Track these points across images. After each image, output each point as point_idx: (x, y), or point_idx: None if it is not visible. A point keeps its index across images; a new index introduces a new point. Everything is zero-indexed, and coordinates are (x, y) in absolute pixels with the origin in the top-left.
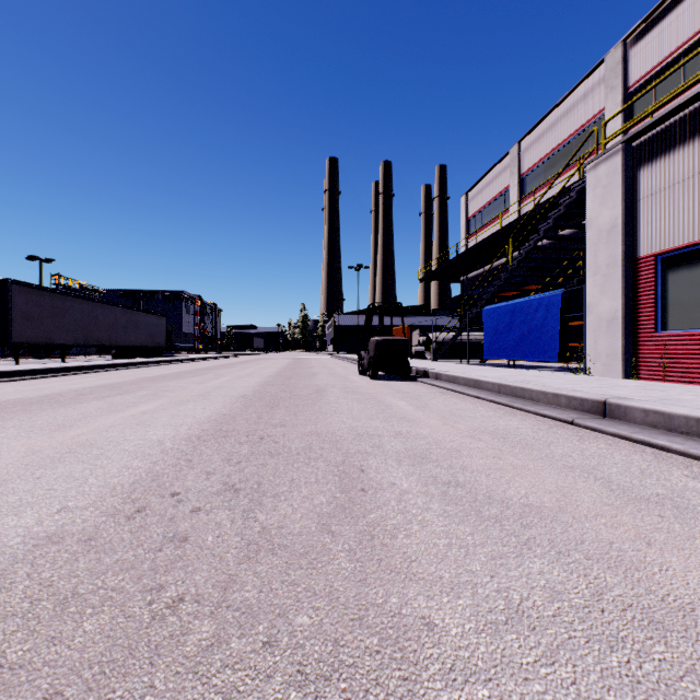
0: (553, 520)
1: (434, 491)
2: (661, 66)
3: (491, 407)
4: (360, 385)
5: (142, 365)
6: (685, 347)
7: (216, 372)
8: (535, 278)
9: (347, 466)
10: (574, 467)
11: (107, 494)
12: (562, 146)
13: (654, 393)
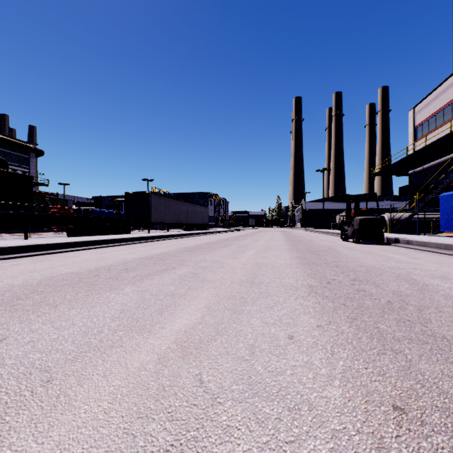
0: None
1: None
2: None
3: None
4: (352, 246)
5: (206, 234)
6: None
7: (250, 238)
8: None
9: (402, 277)
10: None
11: (305, 277)
12: None
13: None
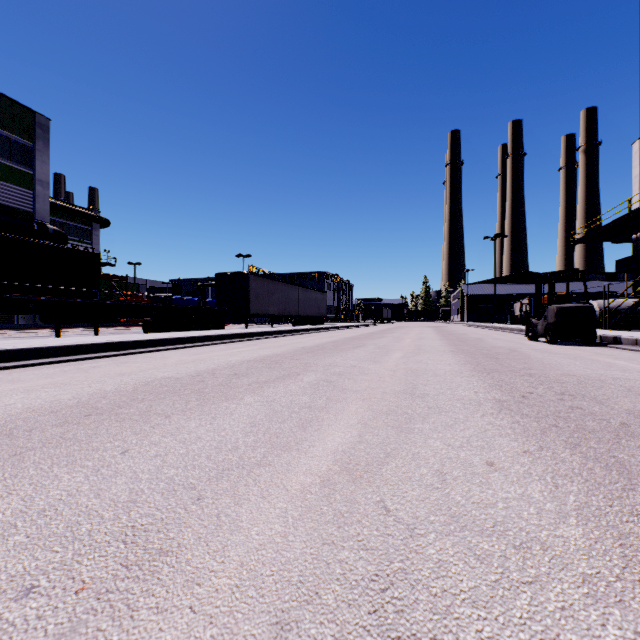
0: None
1: None
2: None
3: None
4: (546, 348)
5: (324, 330)
6: None
7: (388, 335)
8: None
9: (637, 392)
10: None
11: (486, 389)
12: None
13: None
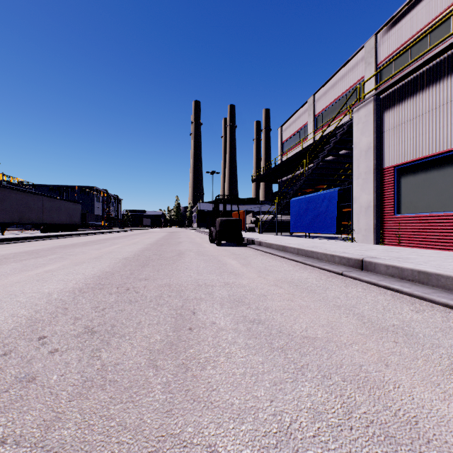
0: (323, 348)
1: (242, 328)
2: (397, 51)
3: (292, 264)
4: (209, 250)
5: (61, 237)
6: (411, 224)
7: (112, 241)
8: (323, 181)
9: (183, 310)
10: (341, 306)
11: None
12: (339, 98)
13: (393, 253)
